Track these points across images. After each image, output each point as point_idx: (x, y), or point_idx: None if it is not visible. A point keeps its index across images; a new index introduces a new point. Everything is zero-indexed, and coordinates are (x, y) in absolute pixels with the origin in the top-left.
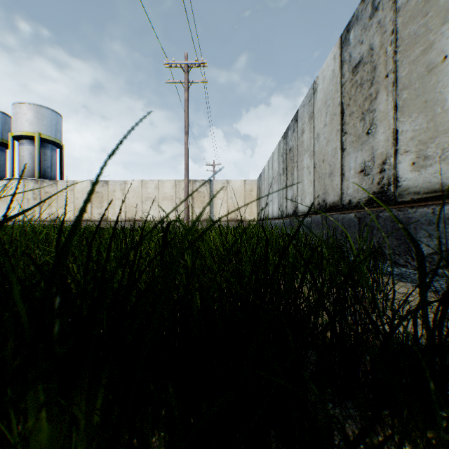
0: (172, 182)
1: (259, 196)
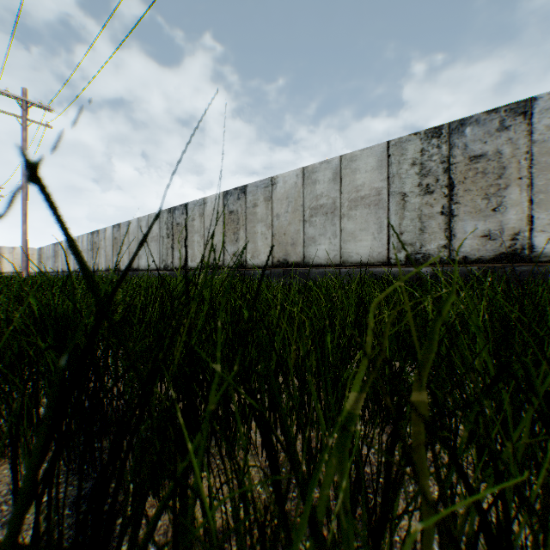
0: None
1: (41, 259)
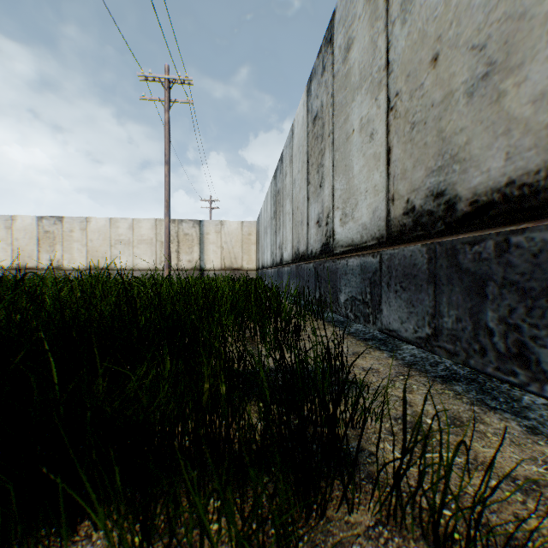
0: (151, 221)
1: (258, 241)
